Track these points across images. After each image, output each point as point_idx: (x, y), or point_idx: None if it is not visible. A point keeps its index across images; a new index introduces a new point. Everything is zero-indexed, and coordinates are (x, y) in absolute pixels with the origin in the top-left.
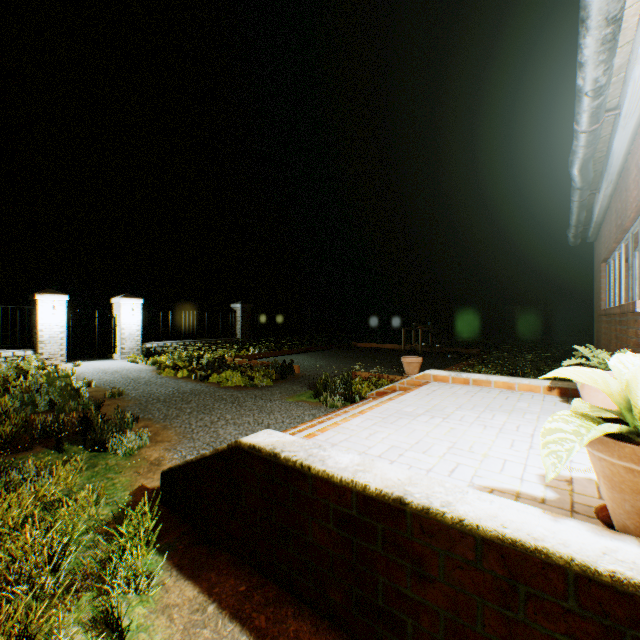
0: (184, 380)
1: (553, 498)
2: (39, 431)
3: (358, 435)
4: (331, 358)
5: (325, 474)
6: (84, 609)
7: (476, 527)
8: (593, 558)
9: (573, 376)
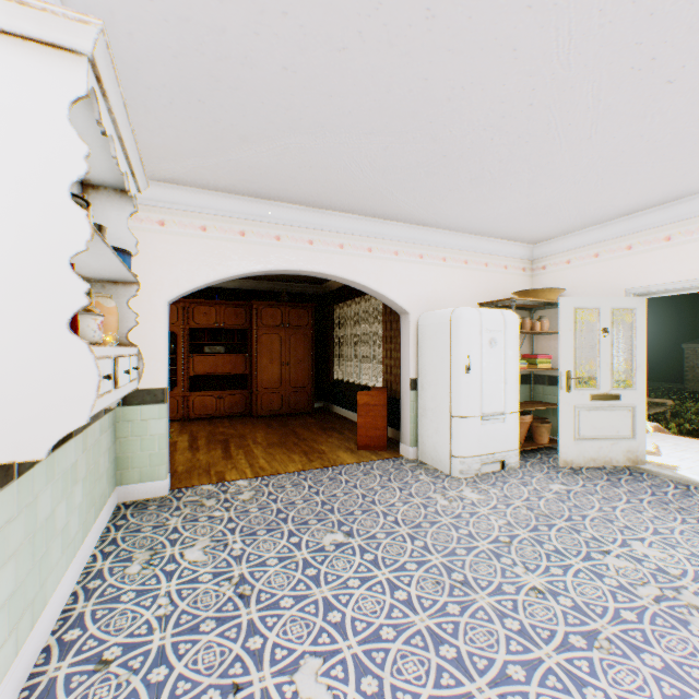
0: None
1: None
2: None
3: (690, 442)
4: None
5: None
6: None
7: None
8: None
9: None
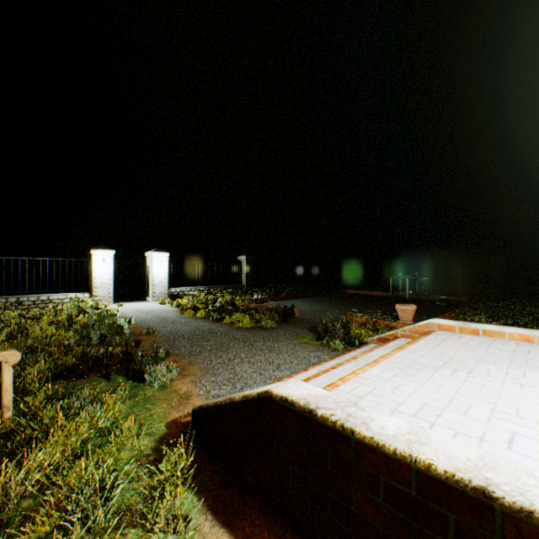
0: (202, 320)
1: None
2: (93, 361)
3: (382, 388)
4: (325, 303)
5: (373, 442)
6: None
7: None
8: None
9: None
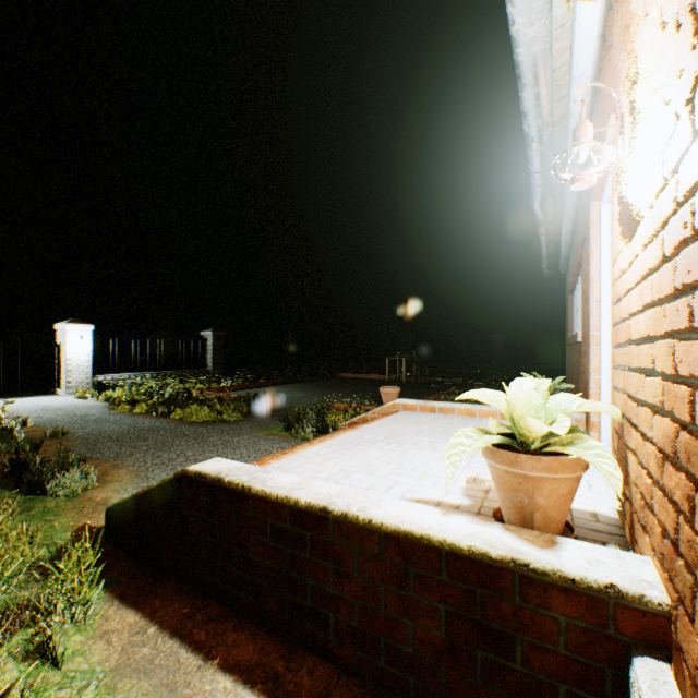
0: (142, 416)
1: (467, 504)
2: None
3: (312, 461)
4: (311, 390)
5: (264, 493)
6: (15, 643)
7: (381, 525)
8: (460, 538)
9: (477, 397)
